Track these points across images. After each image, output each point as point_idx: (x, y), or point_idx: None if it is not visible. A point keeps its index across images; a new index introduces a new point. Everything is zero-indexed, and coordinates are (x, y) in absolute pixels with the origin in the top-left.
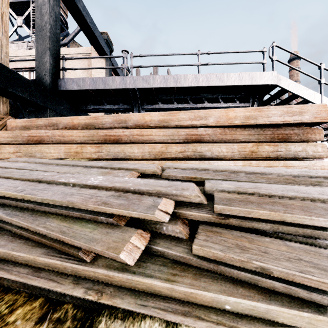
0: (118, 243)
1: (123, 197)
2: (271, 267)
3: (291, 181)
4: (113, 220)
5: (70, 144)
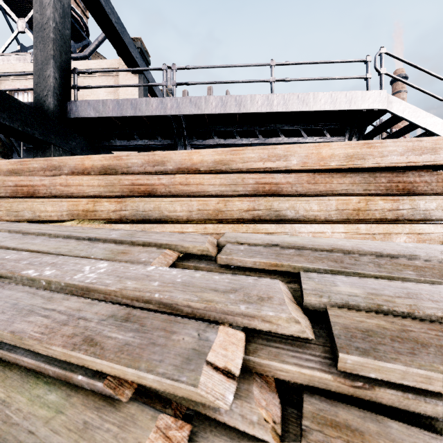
0: None
1: (134, 323)
2: None
3: None
4: (104, 387)
5: (79, 197)
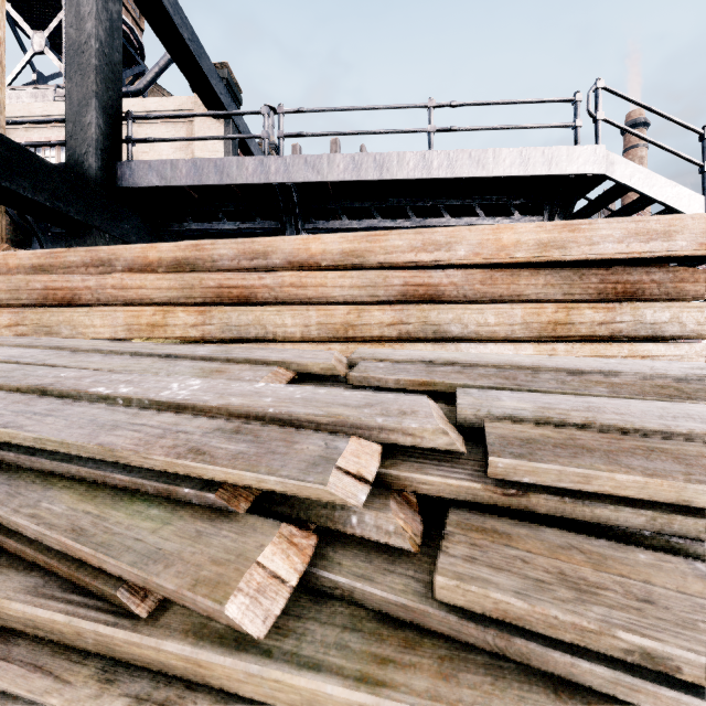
0: (225, 566)
1: (247, 435)
2: (677, 654)
3: (674, 392)
4: (216, 498)
5: (140, 306)
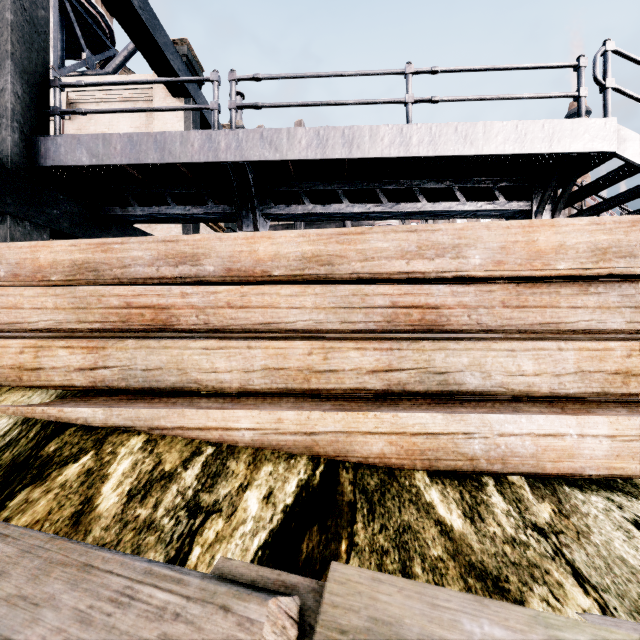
0: None
1: None
2: None
3: None
4: None
5: (16, 332)
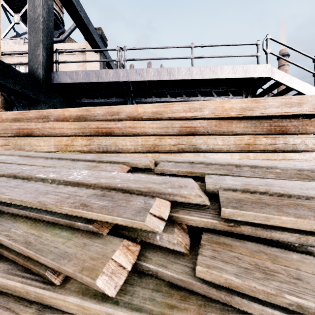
0: (97, 260)
1: (108, 197)
2: (314, 306)
3: (305, 177)
4: (93, 227)
5: (61, 136)
